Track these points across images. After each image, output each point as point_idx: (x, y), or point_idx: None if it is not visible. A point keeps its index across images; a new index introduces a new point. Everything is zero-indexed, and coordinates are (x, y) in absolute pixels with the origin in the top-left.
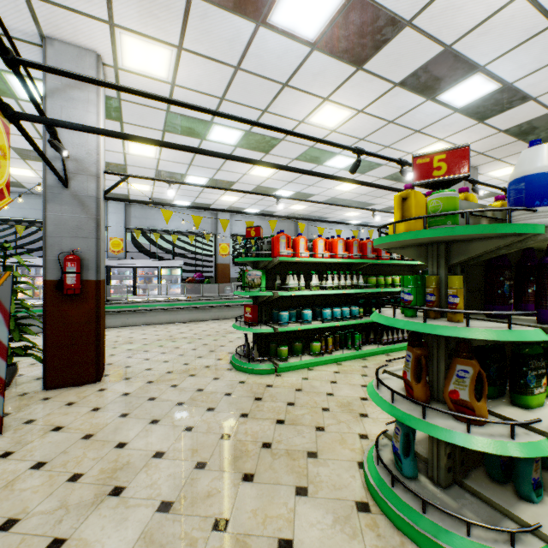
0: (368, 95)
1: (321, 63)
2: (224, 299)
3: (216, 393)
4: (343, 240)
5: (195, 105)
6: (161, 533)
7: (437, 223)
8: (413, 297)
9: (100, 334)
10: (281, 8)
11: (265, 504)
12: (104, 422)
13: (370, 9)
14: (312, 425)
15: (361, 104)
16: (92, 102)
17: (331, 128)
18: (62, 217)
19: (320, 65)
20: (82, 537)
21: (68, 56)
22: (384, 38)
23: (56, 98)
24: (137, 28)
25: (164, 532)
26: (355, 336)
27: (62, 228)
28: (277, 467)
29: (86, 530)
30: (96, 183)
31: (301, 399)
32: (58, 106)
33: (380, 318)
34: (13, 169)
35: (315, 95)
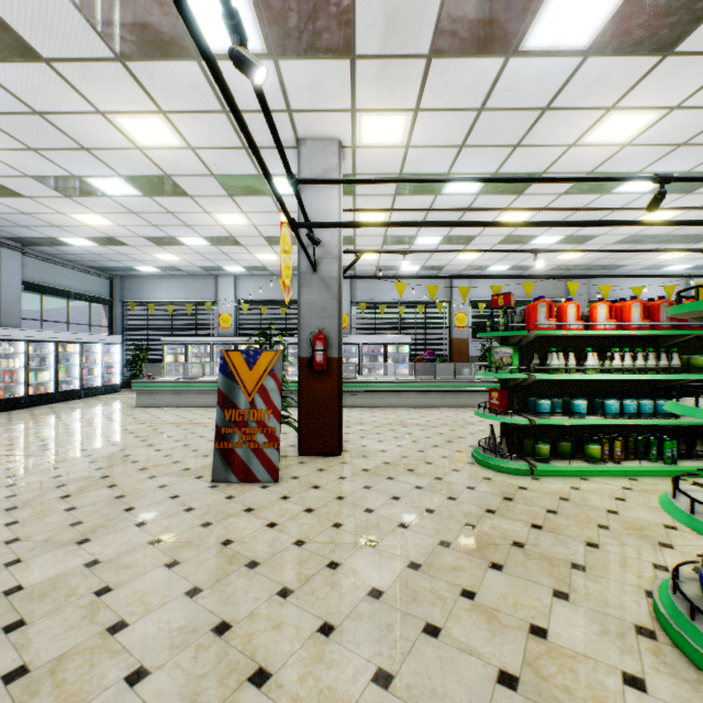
0: (688, 83)
1: (600, 69)
2: (462, 382)
3: (456, 484)
4: (641, 302)
5: (437, 178)
6: (413, 583)
7: None
8: None
9: (341, 409)
10: (537, 30)
11: (515, 593)
12: (351, 489)
13: None
14: (580, 538)
15: (676, 97)
16: (335, 188)
17: (622, 141)
18: (312, 299)
19: (599, 71)
20: (351, 566)
21: (316, 150)
22: None
23: (307, 192)
24: (375, 107)
25: (416, 583)
26: (664, 443)
27: (311, 309)
28: (531, 566)
29: (353, 562)
30: (338, 265)
31: (567, 509)
32: (309, 199)
33: (675, 408)
34: (261, 256)
35: (592, 108)
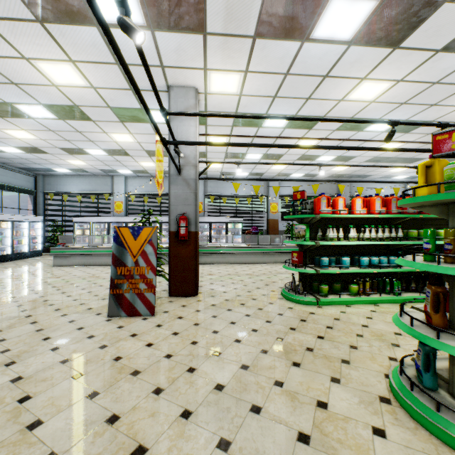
0: (407, 66)
1: (357, 53)
2: (275, 247)
3: (271, 312)
4: (381, 198)
5: (259, 116)
6: (244, 378)
7: (451, 187)
8: (432, 246)
9: (197, 266)
10: (321, 26)
11: (308, 381)
12: (204, 318)
13: (403, 2)
14: (346, 343)
15: (400, 74)
16: (193, 119)
17: (370, 99)
18: (178, 193)
19: (357, 55)
20: (203, 370)
21: (181, 94)
22: (420, 19)
23: (174, 121)
24: (220, 67)
25: (245, 378)
26: (394, 282)
27: (177, 199)
28: (317, 363)
29: (205, 367)
30: (195, 170)
31: (338, 325)
32: (176, 126)
33: (401, 262)
34: (144, 163)
35: (353, 78)
